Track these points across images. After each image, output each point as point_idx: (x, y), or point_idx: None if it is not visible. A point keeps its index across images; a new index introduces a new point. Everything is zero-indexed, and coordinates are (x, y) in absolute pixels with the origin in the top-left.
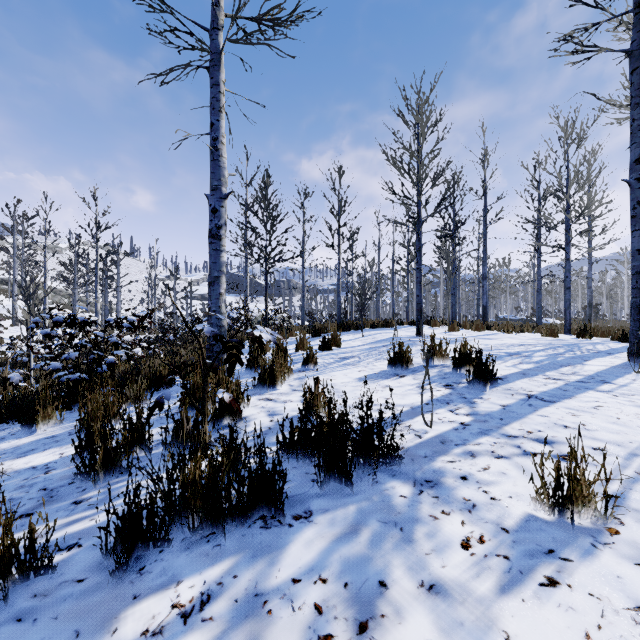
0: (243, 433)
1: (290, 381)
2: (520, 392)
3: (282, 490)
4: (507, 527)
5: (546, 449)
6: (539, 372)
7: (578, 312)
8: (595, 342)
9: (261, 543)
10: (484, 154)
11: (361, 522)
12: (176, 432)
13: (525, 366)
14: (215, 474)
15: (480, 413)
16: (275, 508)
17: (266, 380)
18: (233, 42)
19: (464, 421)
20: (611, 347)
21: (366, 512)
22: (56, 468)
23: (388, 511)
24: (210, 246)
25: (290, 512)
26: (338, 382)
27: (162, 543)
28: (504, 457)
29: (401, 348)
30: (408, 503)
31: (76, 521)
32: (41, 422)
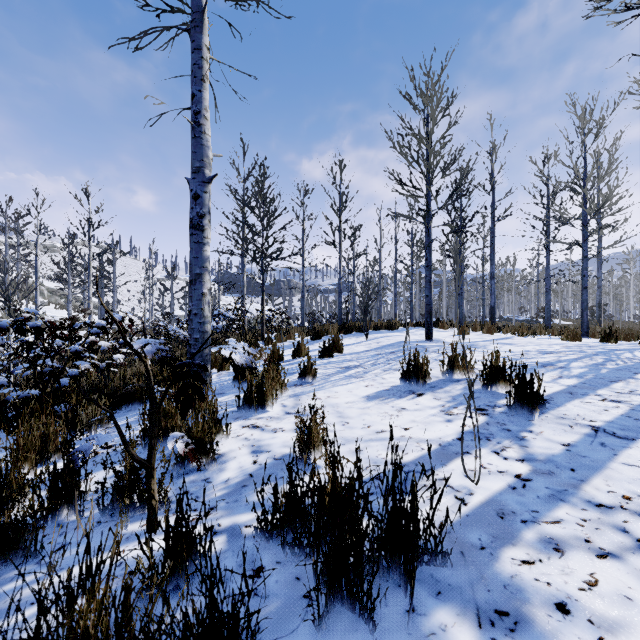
0: (215, 483)
1: (283, 399)
2: (580, 422)
3: None
4: None
5: None
6: (589, 390)
7: None
8: (627, 348)
9: None
10: (492, 147)
11: None
12: (116, 488)
13: (567, 381)
14: (118, 636)
15: (538, 457)
16: None
17: (253, 400)
18: None
19: (520, 472)
20: None
21: None
22: None
23: None
24: (191, 238)
25: None
26: (341, 402)
27: None
28: (611, 555)
29: (417, 359)
30: None
31: None
32: None
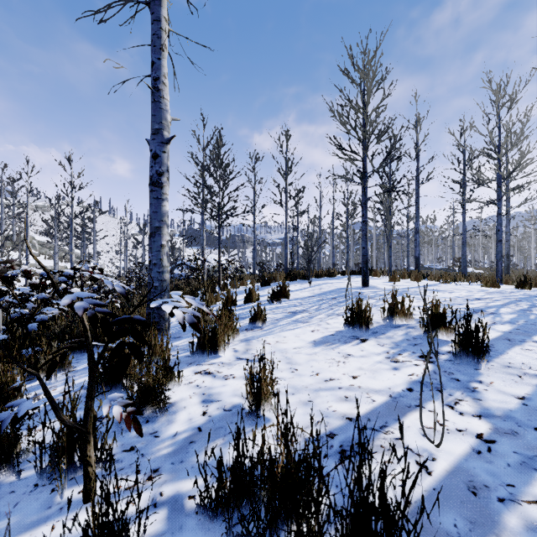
0: (162, 438)
1: (235, 344)
2: (527, 372)
3: None
4: None
5: None
6: (525, 336)
7: (492, 262)
8: None
9: None
10: (417, 120)
11: None
12: (55, 449)
13: (502, 327)
14: None
15: (495, 413)
16: None
17: (206, 346)
18: None
19: (481, 431)
20: None
21: None
22: None
23: None
24: (151, 194)
25: None
26: (290, 347)
27: None
28: None
29: (360, 306)
30: None
31: None
32: None
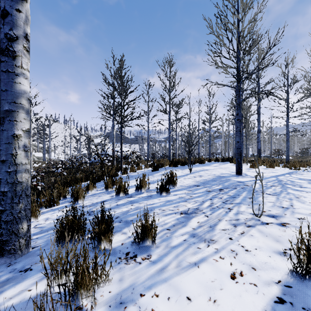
0: None
1: None
2: None
3: None
4: None
5: None
6: None
7: (296, 152)
8: None
9: None
10: (259, 55)
11: None
12: None
13: None
14: None
15: None
16: None
17: None
18: None
19: None
20: None
21: None
22: None
23: None
24: None
25: None
26: None
27: None
28: None
29: None
30: None
31: None
32: None
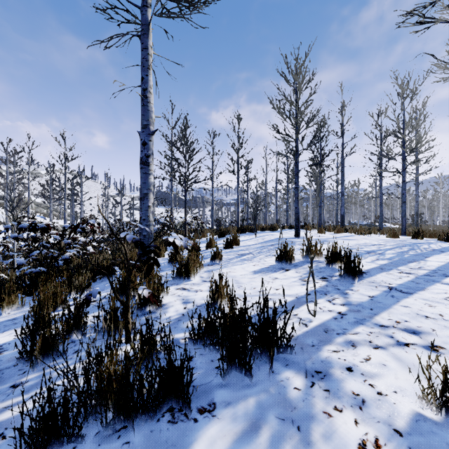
0: (162, 319)
1: (201, 273)
2: (382, 284)
3: (188, 386)
4: (399, 429)
5: (416, 339)
6: (393, 267)
7: (407, 219)
8: (428, 242)
9: (167, 441)
10: (342, 106)
11: (260, 418)
12: (106, 320)
13: (381, 262)
14: (127, 372)
15: (353, 303)
16: (182, 401)
17: (182, 273)
18: (158, 16)
19: (341, 311)
20: (442, 246)
21: (264, 406)
22: (8, 349)
23: (285, 406)
24: (141, 170)
25: (196, 404)
26: (238, 274)
27: (76, 439)
28: (381, 347)
29: (286, 248)
30: (302, 397)
31: (8, 407)
32: (6, 307)
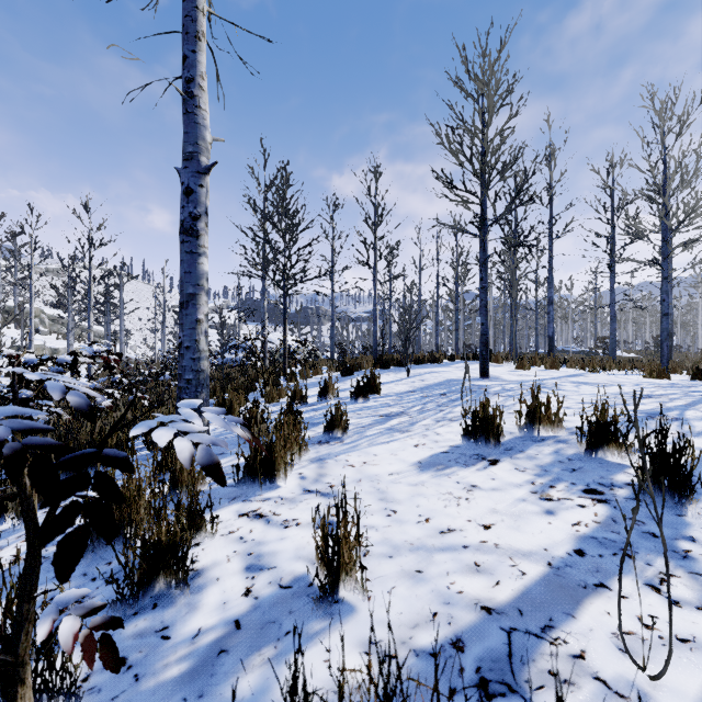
0: (174, 641)
1: (302, 466)
2: None
3: None
4: None
5: None
6: None
7: (647, 343)
8: None
9: None
10: (551, 153)
11: None
12: None
13: (698, 442)
14: None
15: None
16: None
17: (258, 471)
18: None
19: None
20: None
21: None
22: None
23: None
24: (182, 247)
25: None
26: (383, 472)
27: None
28: None
29: (485, 410)
30: None
31: None
32: None
